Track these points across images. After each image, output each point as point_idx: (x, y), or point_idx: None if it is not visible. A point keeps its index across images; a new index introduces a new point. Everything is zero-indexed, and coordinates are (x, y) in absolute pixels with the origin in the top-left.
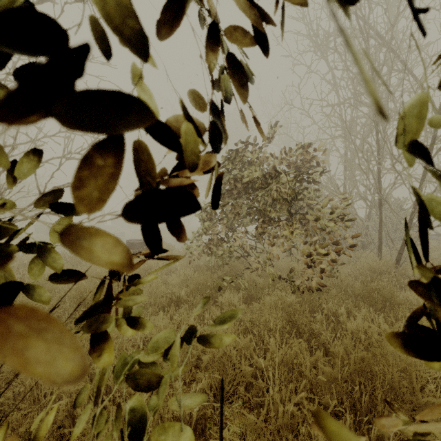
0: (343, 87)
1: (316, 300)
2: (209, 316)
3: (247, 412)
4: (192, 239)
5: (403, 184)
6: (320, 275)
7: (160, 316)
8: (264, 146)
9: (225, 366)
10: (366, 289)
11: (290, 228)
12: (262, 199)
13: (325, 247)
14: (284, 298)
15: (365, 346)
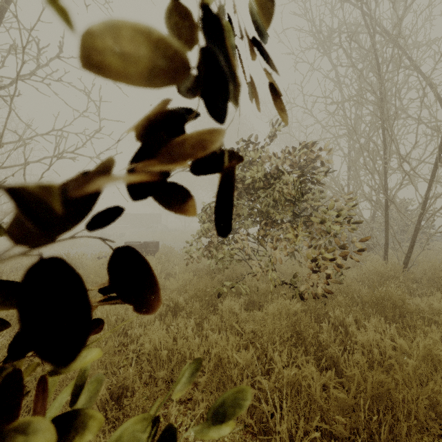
0: (347, 84)
1: (322, 307)
2: (209, 326)
3: (250, 438)
4: (191, 241)
5: (409, 184)
6: (325, 280)
7: (156, 326)
8: (266, 145)
9: (225, 385)
10: (375, 296)
11: (294, 231)
12: (264, 200)
13: (331, 251)
14: (289, 306)
15: (378, 361)
